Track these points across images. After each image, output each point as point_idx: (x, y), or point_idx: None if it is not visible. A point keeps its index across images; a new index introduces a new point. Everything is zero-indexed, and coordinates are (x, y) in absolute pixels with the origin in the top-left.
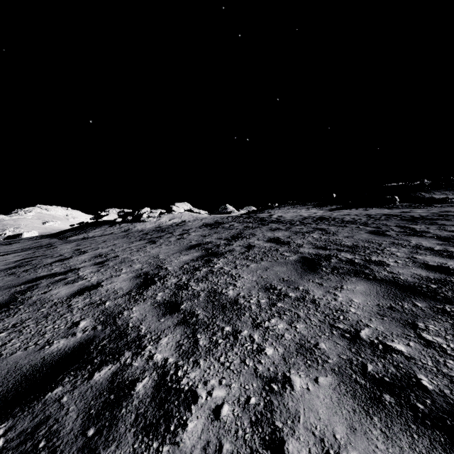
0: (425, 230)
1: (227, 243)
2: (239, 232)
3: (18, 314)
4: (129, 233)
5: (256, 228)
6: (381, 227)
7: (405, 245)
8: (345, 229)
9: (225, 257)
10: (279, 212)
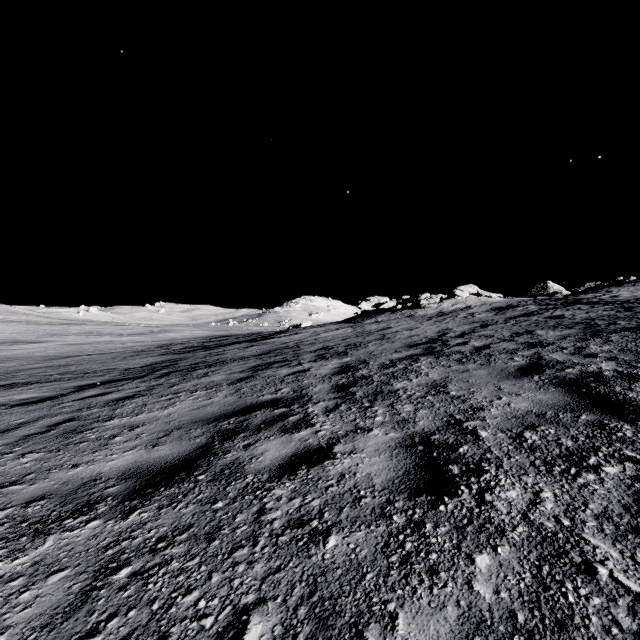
0: None
1: (506, 320)
2: (527, 313)
3: (393, 339)
4: (413, 318)
5: (552, 309)
6: None
7: None
8: None
9: (498, 325)
10: (626, 290)
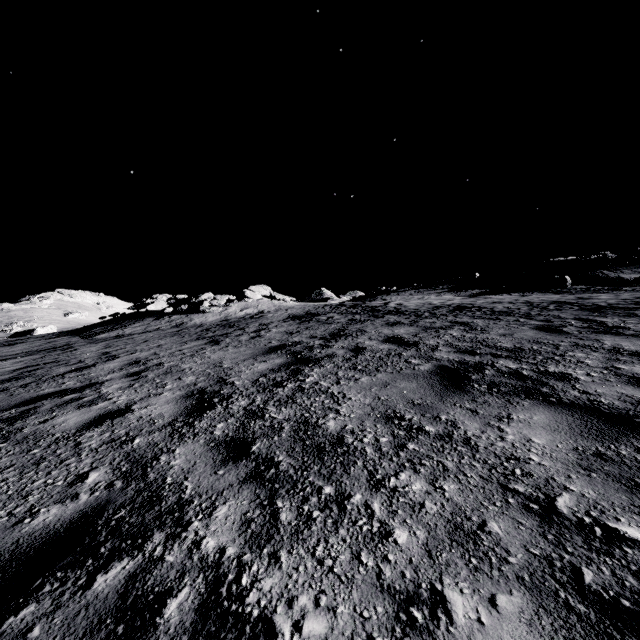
0: (621, 325)
1: (324, 344)
2: (341, 327)
3: None
4: (182, 329)
5: (366, 321)
6: (553, 320)
7: (596, 348)
8: (498, 323)
9: (321, 365)
10: (397, 299)
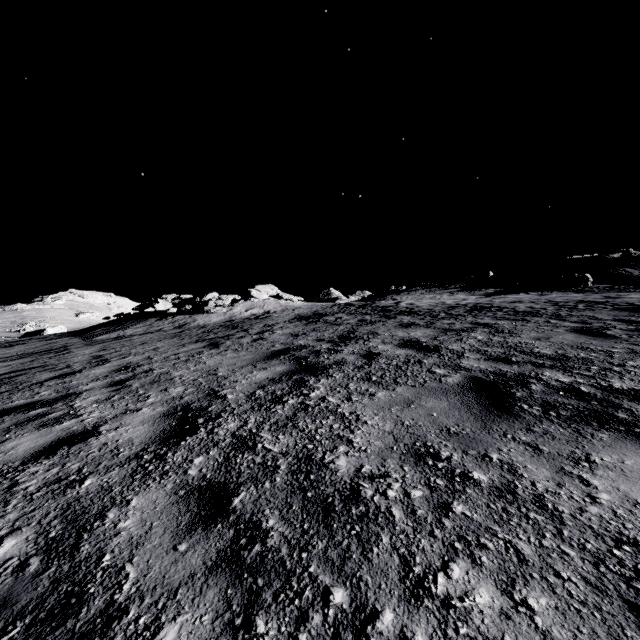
0: None
1: (332, 349)
2: (351, 329)
3: None
4: (184, 330)
5: (377, 322)
6: (590, 321)
7: None
8: (527, 325)
9: (329, 375)
10: (408, 298)
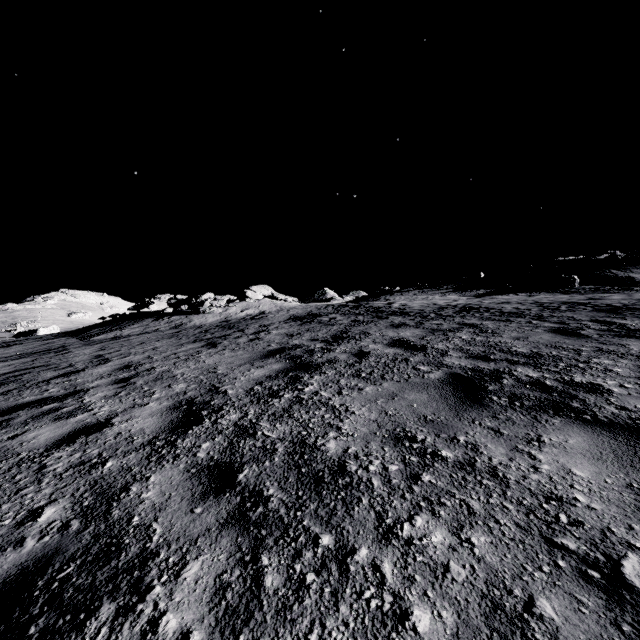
0: None
1: (325, 348)
2: (344, 329)
3: None
4: (181, 331)
5: (369, 322)
6: (568, 322)
7: (623, 354)
8: (509, 325)
9: (322, 372)
10: (401, 299)
